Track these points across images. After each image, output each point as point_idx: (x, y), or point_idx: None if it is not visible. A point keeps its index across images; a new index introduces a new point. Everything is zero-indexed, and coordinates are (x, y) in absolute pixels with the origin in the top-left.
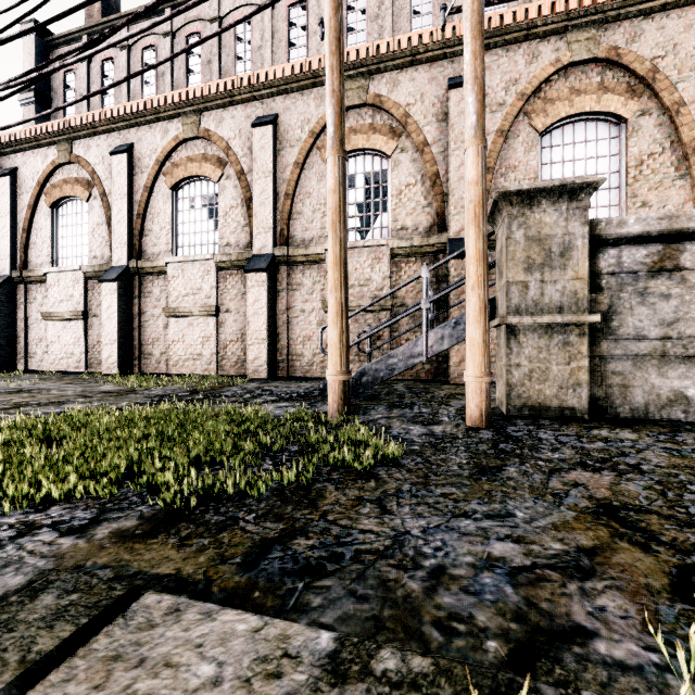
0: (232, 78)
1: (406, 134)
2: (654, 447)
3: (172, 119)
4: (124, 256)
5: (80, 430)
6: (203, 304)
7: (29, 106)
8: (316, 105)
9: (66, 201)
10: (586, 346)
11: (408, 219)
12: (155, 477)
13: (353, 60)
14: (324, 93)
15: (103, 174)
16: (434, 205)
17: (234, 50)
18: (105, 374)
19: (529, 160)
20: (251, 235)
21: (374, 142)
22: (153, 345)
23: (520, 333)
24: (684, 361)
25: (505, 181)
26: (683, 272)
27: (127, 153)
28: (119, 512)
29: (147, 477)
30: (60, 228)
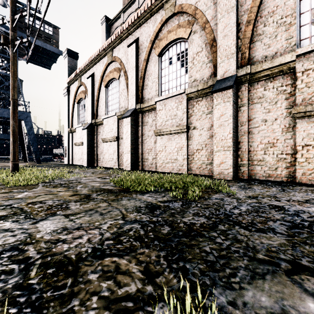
0: None
1: None
2: None
3: (158, 11)
4: (134, 103)
5: None
6: (178, 125)
7: None
8: None
9: (111, 82)
10: None
11: None
12: None
13: None
14: None
15: (125, 61)
16: None
17: None
18: (124, 170)
19: None
20: (214, 67)
21: None
22: (148, 154)
23: None
24: None
25: None
26: None
27: (135, 43)
28: None
29: None
30: (109, 97)
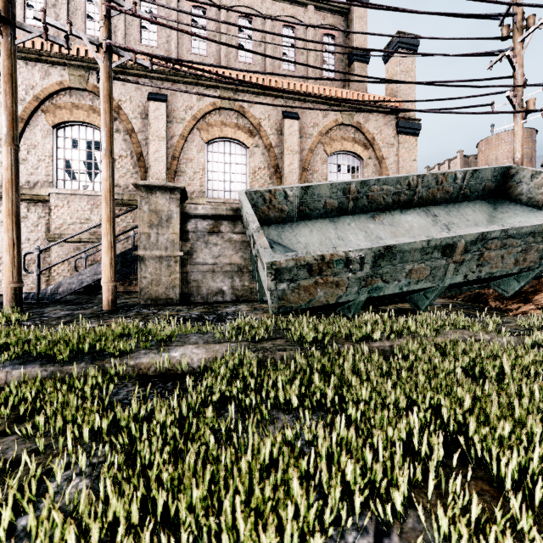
0: None
1: (120, 120)
2: (176, 310)
3: None
4: None
5: None
6: None
7: None
8: (41, 77)
9: None
10: (179, 267)
11: (121, 180)
12: None
13: (74, 54)
14: (48, 70)
15: None
16: (139, 174)
17: None
18: None
19: (200, 157)
20: None
21: (93, 120)
22: None
23: (146, 260)
24: (222, 274)
25: (186, 167)
26: (223, 234)
27: None
28: None
29: None
30: None
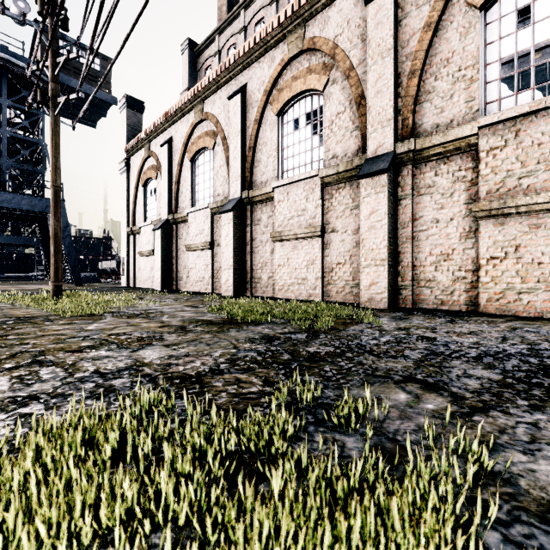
0: None
1: None
2: None
3: (277, 45)
4: (238, 189)
5: None
6: (307, 225)
7: None
8: None
9: (200, 154)
10: None
11: None
12: None
13: None
14: None
15: (224, 121)
16: None
17: None
18: (224, 296)
19: None
20: (362, 137)
21: None
22: (261, 270)
23: None
24: None
25: None
26: None
27: (241, 93)
28: None
29: None
30: (196, 177)
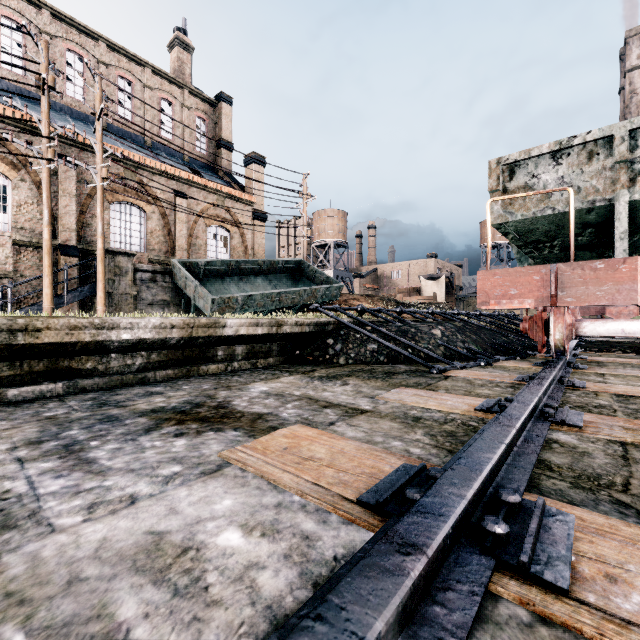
0: None
1: (25, 171)
2: None
3: None
4: None
5: None
6: None
7: None
8: None
9: None
10: (133, 301)
11: (27, 224)
12: None
13: None
14: None
15: None
16: None
17: None
18: None
19: (105, 214)
20: None
21: None
22: None
23: (113, 296)
24: (158, 306)
25: (92, 221)
26: (158, 282)
27: None
28: None
29: None
30: None
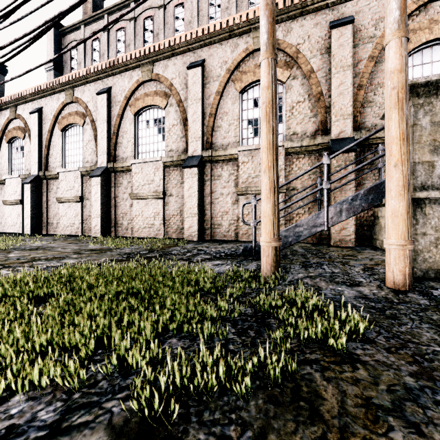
0: (174, 37)
1: (297, 65)
2: None
3: (134, 69)
4: (105, 160)
5: (67, 285)
6: (155, 190)
7: (50, 72)
8: (231, 51)
9: (70, 127)
10: None
11: (298, 127)
12: (126, 355)
13: (258, 15)
14: (236, 42)
15: (92, 108)
16: (319, 116)
17: (173, 25)
18: (93, 236)
19: None
20: (186, 143)
21: None
22: (123, 218)
23: (426, 206)
24: None
25: (374, 95)
26: None
27: (107, 93)
28: (86, 411)
29: (117, 354)
30: (67, 144)
